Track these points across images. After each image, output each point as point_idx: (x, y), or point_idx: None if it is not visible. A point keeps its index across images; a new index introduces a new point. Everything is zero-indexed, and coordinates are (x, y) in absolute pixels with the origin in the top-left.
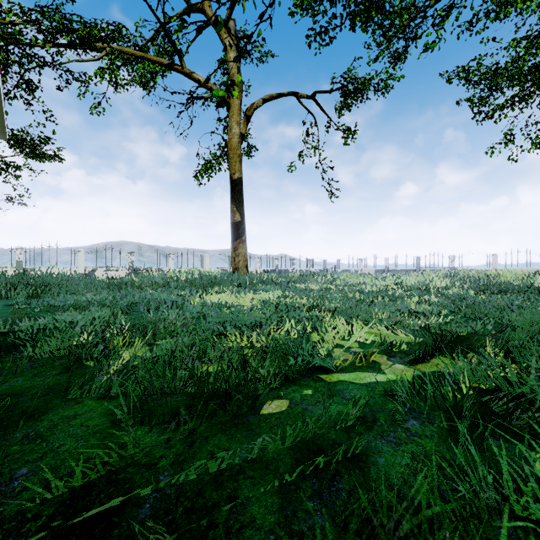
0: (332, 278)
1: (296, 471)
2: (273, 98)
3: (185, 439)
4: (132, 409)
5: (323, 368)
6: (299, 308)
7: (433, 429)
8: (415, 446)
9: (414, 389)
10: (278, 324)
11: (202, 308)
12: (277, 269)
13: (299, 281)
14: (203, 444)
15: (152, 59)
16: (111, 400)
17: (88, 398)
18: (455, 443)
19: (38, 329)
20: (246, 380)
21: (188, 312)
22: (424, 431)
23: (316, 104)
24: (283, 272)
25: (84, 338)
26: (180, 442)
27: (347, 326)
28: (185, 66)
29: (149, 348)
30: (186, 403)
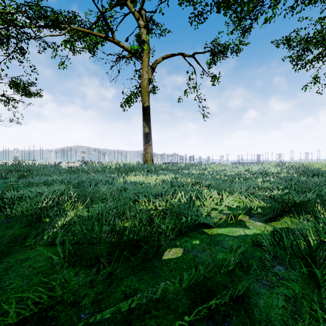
0: (205, 167)
1: (193, 313)
2: (169, 57)
3: (104, 279)
4: (67, 255)
5: (205, 224)
6: (186, 184)
7: (296, 274)
8: (286, 289)
9: (275, 241)
10: (173, 194)
11: (124, 184)
12: (171, 162)
13: (184, 169)
14: (118, 284)
15: (95, 34)
16: (55, 246)
17: (39, 245)
18: (317, 287)
19: (19, 197)
20: (152, 233)
21: (115, 187)
22: (290, 275)
23: (195, 60)
24: (175, 163)
25: (45, 203)
26: (101, 282)
27: (218, 196)
28: (115, 38)
29: (88, 209)
30: (108, 250)
